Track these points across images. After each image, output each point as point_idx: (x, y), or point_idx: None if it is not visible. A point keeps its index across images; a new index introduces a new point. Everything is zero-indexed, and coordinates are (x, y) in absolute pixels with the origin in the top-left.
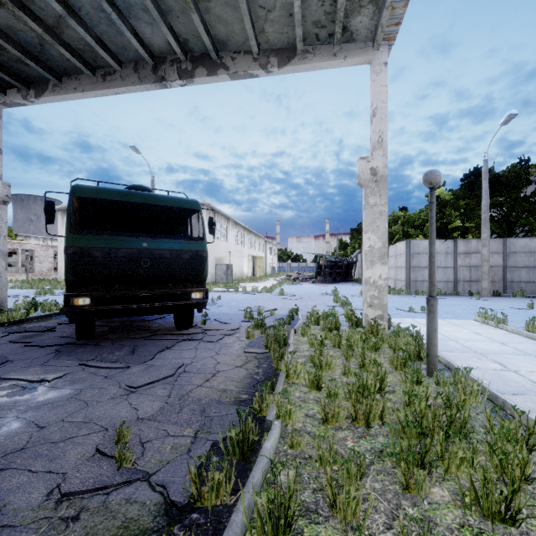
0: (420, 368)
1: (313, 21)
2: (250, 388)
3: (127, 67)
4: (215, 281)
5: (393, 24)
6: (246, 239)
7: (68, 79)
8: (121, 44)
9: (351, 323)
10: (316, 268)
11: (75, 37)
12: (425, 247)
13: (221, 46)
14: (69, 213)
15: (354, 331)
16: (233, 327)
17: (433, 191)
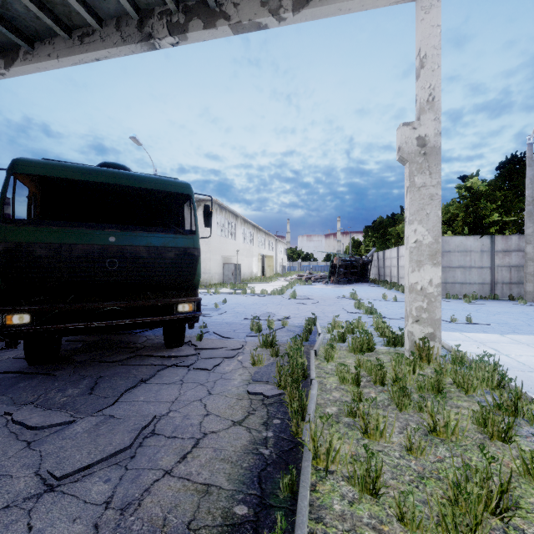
0: (527, 433)
1: None
2: (253, 483)
3: (108, 25)
4: (223, 282)
5: None
6: (256, 237)
7: (41, 45)
8: None
9: (387, 341)
10: (330, 268)
11: None
12: (457, 244)
13: None
14: (4, 195)
15: (393, 352)
16: (235, 345)
17: None
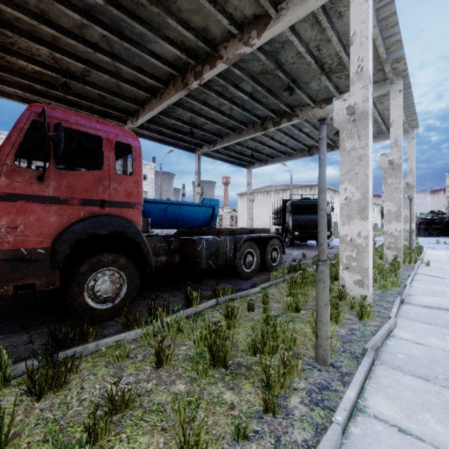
0: None
1: (375, 131)
2: None
3: (298, 151)
4: None
5: (414, 125)
6: None
7: (276, 158)
8: (297, 146)
9: None
10: None
11: (283, 149)
12: None
13: (336, 140)
14: (292, 209)
15: None
16: None
17: (410, 201)
